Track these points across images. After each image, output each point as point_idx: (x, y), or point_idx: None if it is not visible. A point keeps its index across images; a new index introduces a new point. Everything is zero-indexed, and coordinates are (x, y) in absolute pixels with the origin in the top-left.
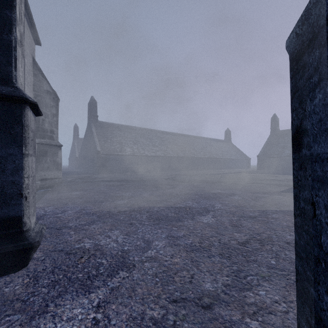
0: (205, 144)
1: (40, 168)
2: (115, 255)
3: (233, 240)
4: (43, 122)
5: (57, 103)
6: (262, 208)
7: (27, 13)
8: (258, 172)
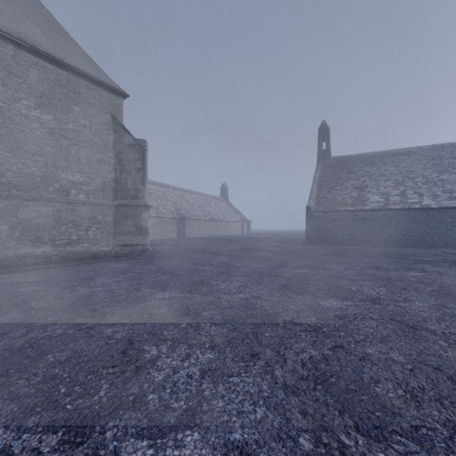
0: None
1: (119, 233)
2: None
3: None
4: (126, 181)
5: (144, 155)
6: None
7: (79, 74)
8: None
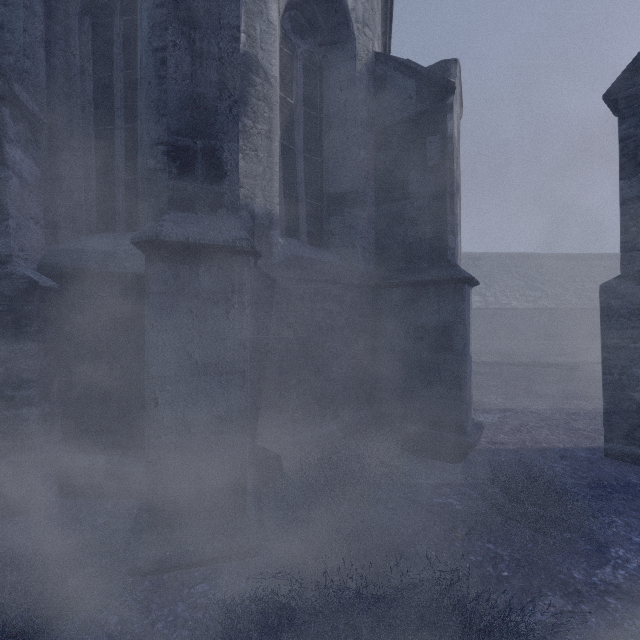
0: None
1: None
2: (499, 406)
3: None
4: None
5: None
6: None
7: None
8: None
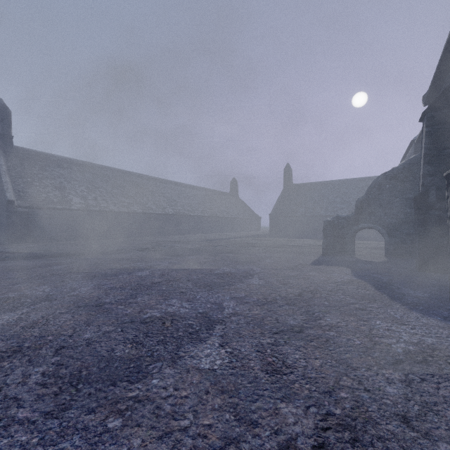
0: (205, 197)
1: None
2: None
3: (286, 445)
4: None
5: None
6: (303, 302)
7: None
8: (271, 235)
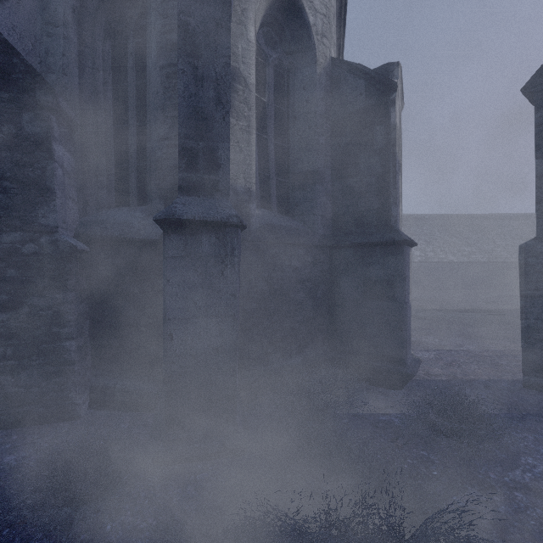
0: None
1: None
2: (435, 345)
3: None
4: None
5: None
6: None
7: None
8: None
